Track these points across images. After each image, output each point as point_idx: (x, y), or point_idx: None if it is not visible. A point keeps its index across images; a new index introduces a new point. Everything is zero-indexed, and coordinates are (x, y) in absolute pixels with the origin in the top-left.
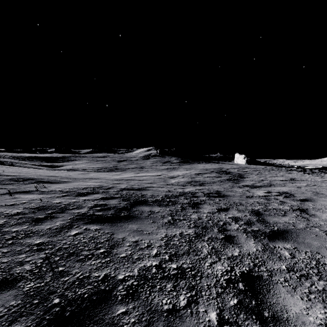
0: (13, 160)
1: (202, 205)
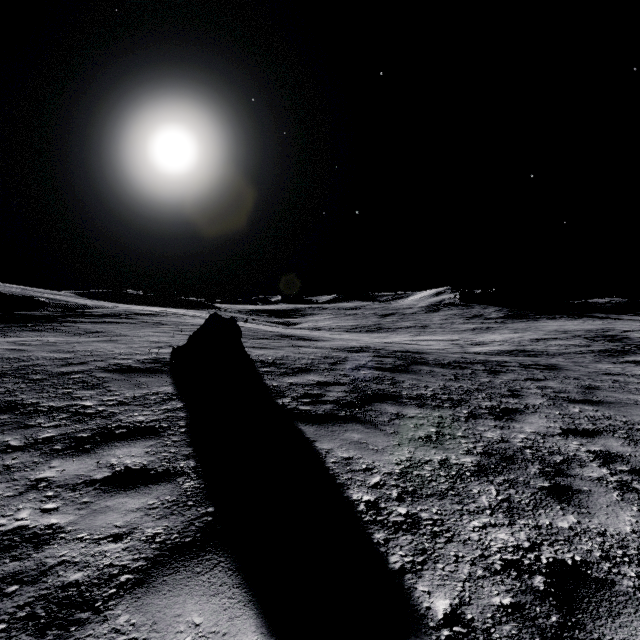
0: (240, 315)
1: (505, 373)
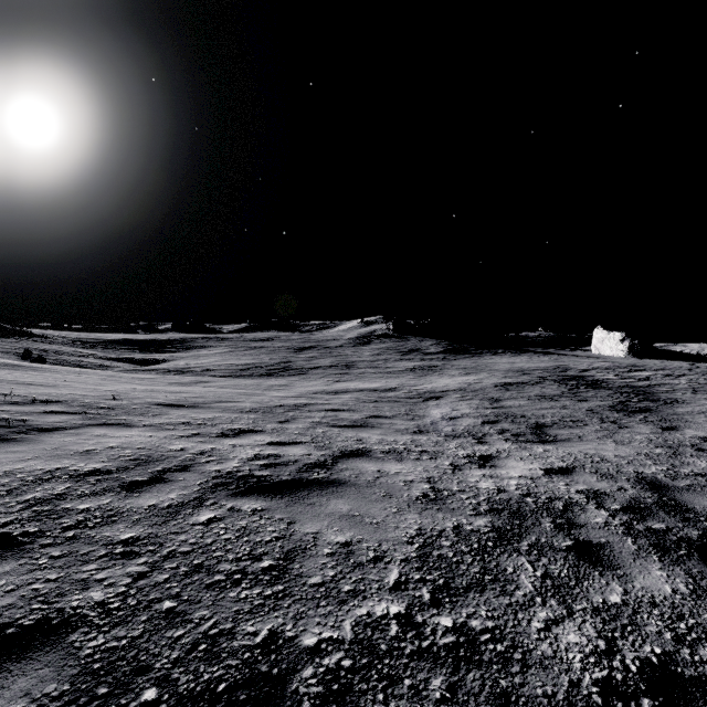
0: (64, 348)
1: None
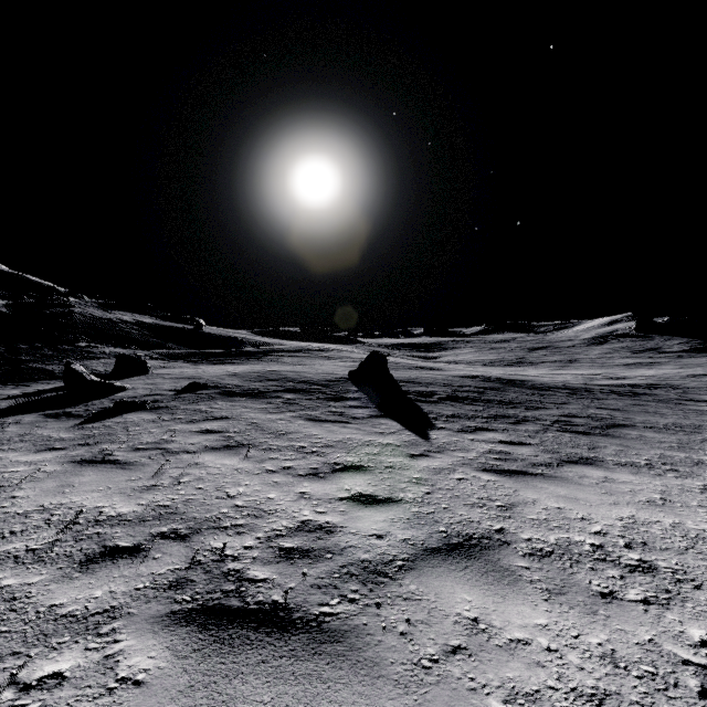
0: (383, 350)
1: (582, 395)
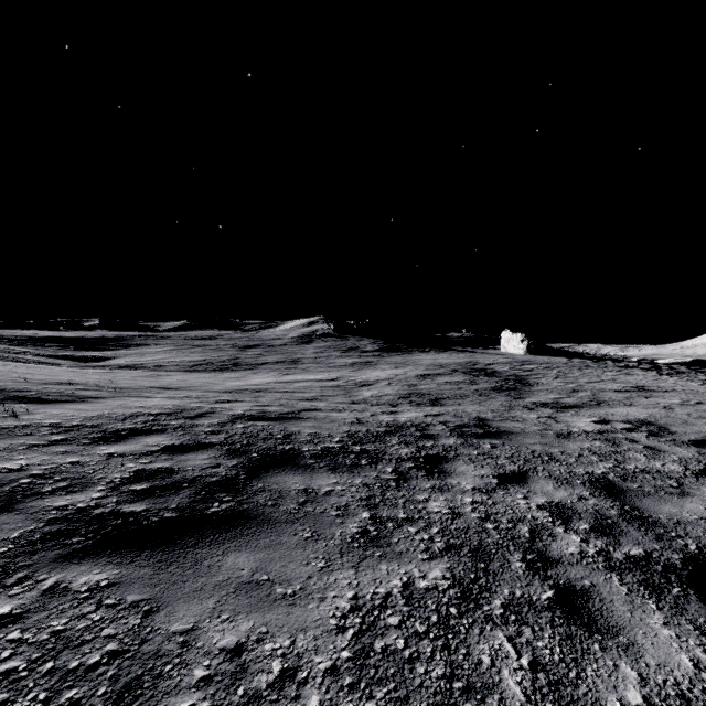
0: None
1: (452, 463)
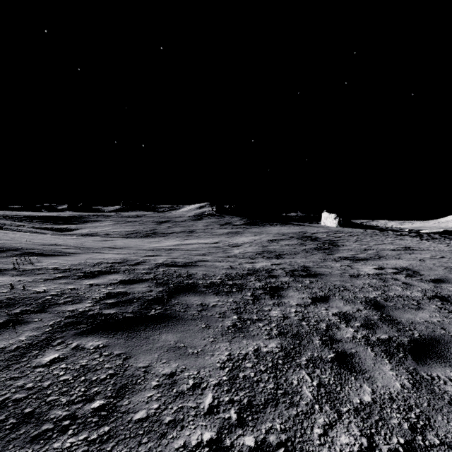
0: (3, 221)
1: (286, 291)
